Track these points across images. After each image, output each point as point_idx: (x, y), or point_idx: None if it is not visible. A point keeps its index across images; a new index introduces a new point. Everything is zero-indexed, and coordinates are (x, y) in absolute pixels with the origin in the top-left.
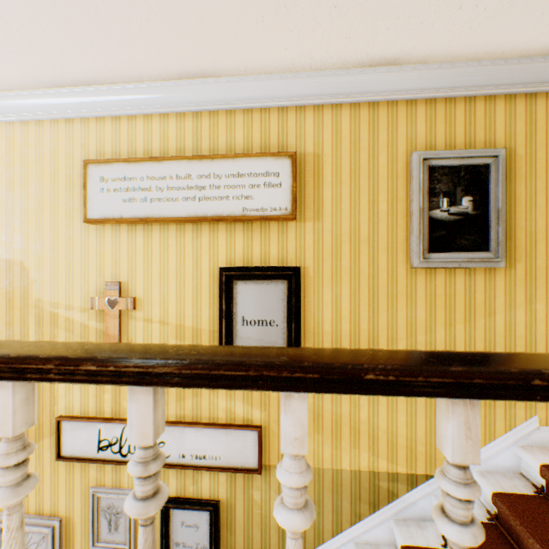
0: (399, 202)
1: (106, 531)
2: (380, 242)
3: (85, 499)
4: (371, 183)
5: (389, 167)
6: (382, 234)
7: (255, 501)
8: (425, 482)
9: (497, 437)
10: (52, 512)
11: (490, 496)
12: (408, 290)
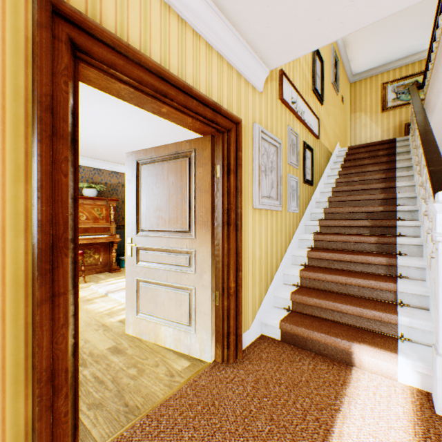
0: (330, 59)
1: (291, 155)
2: (328, 69)
3: (285, 133)
4: (327, 46)
5: (329, 45)
6: (328, 67)
7: (316, 153)
8: (331, 156)
9: (336, 146)
10: (276, 136)
11: (344, 154)
12: (330, 90)
